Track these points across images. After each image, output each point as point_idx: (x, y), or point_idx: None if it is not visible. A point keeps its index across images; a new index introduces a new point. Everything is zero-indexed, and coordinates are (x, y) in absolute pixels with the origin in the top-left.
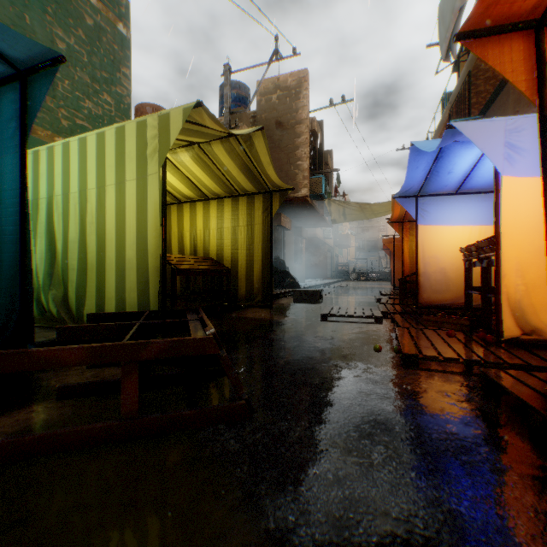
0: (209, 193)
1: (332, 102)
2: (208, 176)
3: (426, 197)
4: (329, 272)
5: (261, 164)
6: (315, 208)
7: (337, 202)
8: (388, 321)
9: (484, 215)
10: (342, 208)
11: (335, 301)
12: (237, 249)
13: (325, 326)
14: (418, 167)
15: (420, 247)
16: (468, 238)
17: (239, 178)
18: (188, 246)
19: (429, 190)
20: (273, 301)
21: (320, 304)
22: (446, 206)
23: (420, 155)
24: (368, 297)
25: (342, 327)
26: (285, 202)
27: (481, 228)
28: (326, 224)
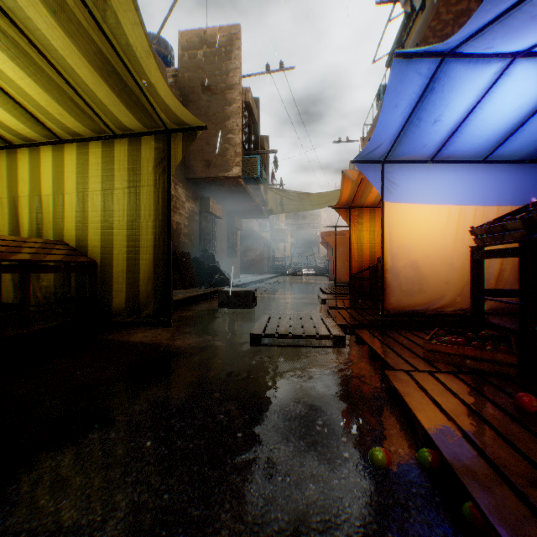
0: (58, 128)
1: (268, 68)
2: (35, 82)
3: (394, 163)
4: (266, 267)
5: (133, 56)
6: (250, 194)
7: (274, 189)
8: (350, 340)
9: (464, 192)
10: (279, 197)
11: (272, 303)
12: (111, 227)
13: (256, 358)
14: (397, 105)
15: (386, 232)
16: (446, 222)
17: (100, 91)
18: (27, 222)
19: (401, 151)
20: (192, 305)
21: (254, 309)
22: (419, 177)
23: (404, 81)
24: (310, 295)
25: (285, 362)
26: (213, 183)
27: (461, 209)
28: (263, 215)
